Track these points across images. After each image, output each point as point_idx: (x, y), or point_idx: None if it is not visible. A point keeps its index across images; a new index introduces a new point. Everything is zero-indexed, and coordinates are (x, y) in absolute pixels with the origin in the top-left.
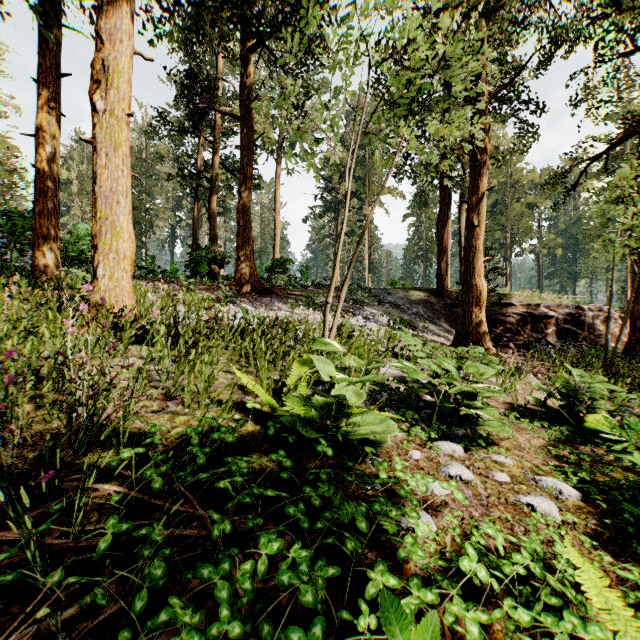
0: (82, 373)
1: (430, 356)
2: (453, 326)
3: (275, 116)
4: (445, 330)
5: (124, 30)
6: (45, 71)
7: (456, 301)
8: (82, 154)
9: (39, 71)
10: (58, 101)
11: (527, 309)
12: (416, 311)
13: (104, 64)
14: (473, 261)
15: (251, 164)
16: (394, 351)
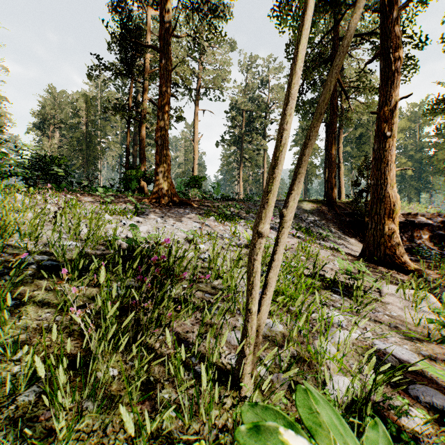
0: None
1: (439, 324)
2: (345, 233)
3: (193, 67)
4: (341, 237)
5: None
6: None
7: (344, 211)
8: (54, 102)
9: None
10: None
11: (407, 218)
12: (313, 220)
13: None
14: (385, 172)
15: (168, 90)
16: (319, 274)
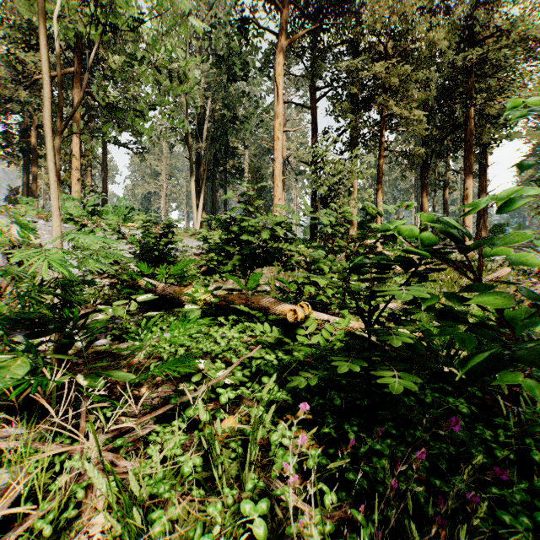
0: (495, 263)
1: None
2: None
3: None
4: None
5: (472, 184)
6: (424, 185)
7: None
8: None
9: (422, 186)
10: (427, 193)
11: None
12: None
13: (467, 194)
14: None
15: (485, 179)
16: None
